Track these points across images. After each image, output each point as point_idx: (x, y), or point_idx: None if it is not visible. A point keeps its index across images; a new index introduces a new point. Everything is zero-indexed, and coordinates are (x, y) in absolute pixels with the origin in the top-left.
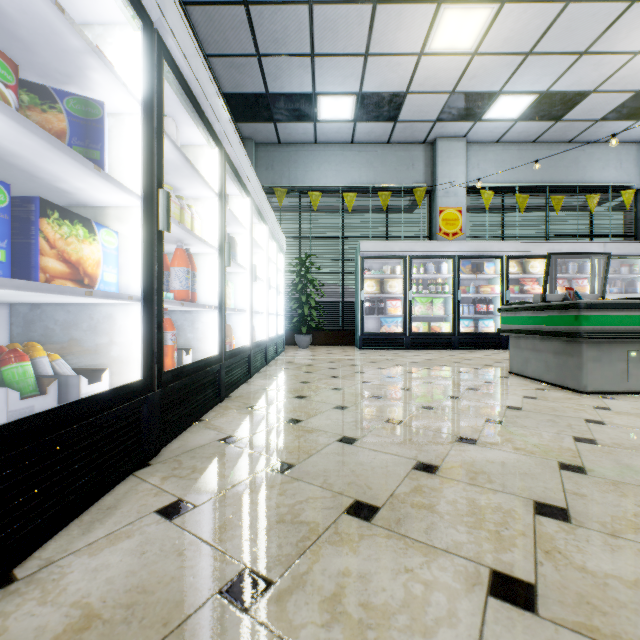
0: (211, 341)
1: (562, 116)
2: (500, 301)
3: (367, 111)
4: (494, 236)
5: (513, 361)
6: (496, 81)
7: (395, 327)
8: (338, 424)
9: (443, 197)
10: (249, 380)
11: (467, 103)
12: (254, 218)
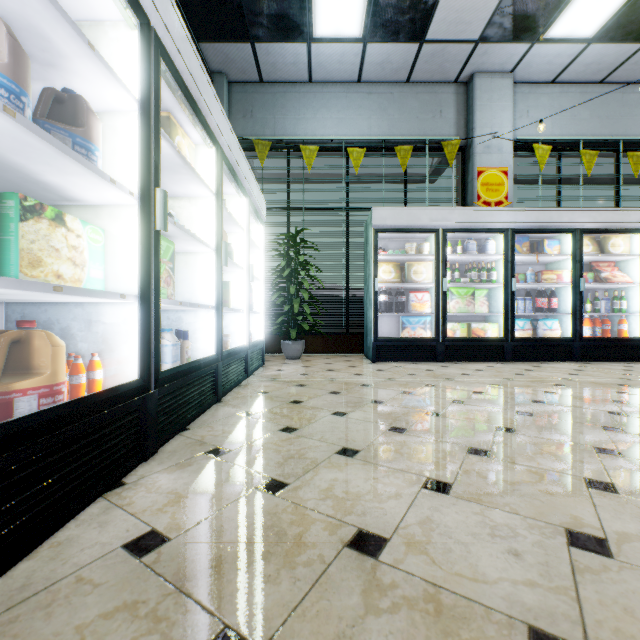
0: None
1: None
2: (571, 293)
3: (383, 20)
4: None
5: None
6: None
7: (422, 330)
8: None
9: (483, 153)
10: (132, 473)
11: (529, 5)
12: (189, 126)
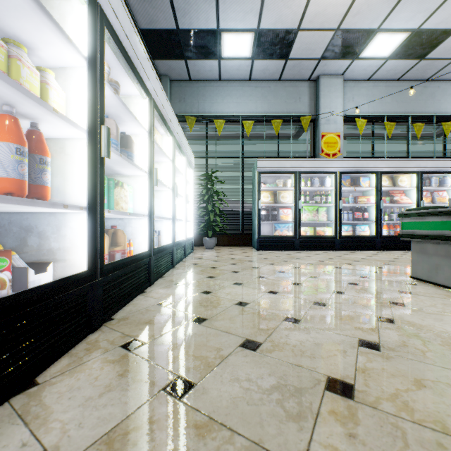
0: (82, 252)
1: (426, 54)
2: (375, 209)
3: (263, 48)
4: (366, 157)
5: (417, 266)
6: (376, 18)
7: (286, 231)
8: (251, 399)
9: (325, 124)
10: (147, 289)
11: (348, 41)
12: (160, 128)
